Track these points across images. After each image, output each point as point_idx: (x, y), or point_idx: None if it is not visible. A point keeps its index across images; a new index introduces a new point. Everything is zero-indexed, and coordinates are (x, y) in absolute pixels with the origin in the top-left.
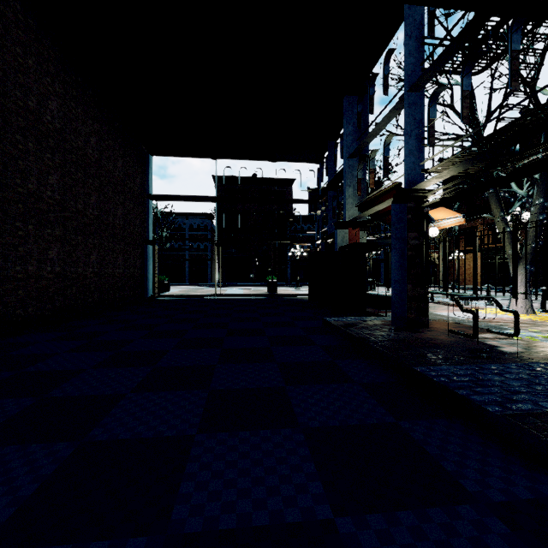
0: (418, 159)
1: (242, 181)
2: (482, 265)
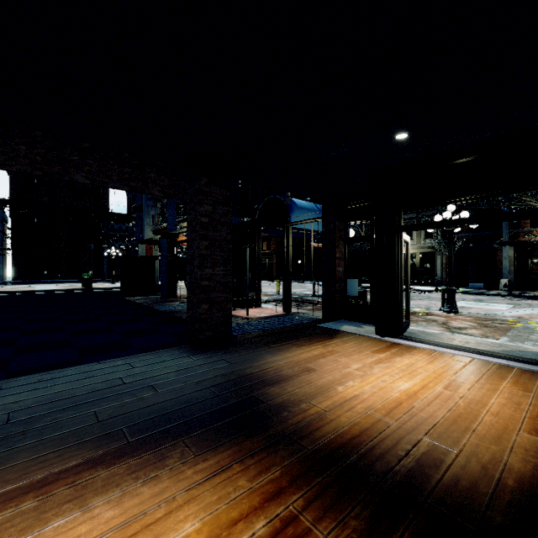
0: (174, 218)
1: None
2: None
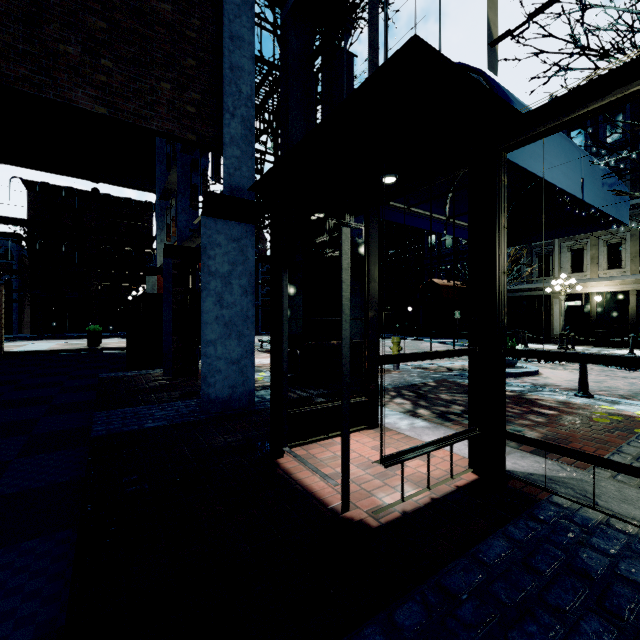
0: (192, 218)
1: (76, 195)
2: None
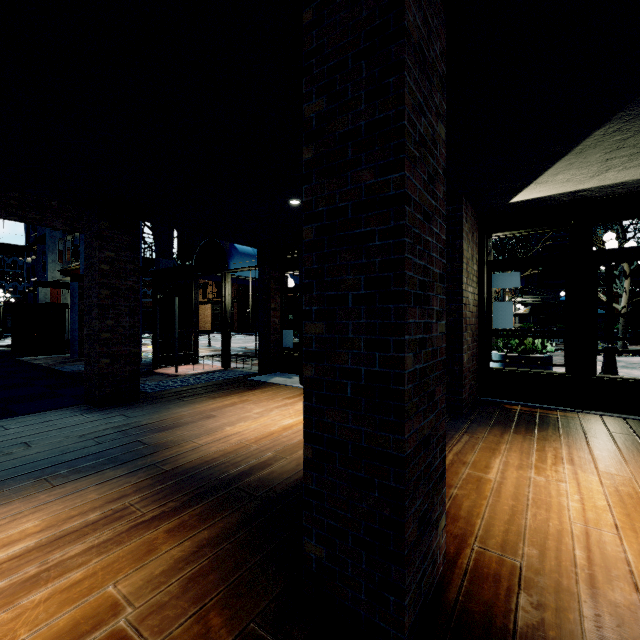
0: None
1: None
2: (212, 314)
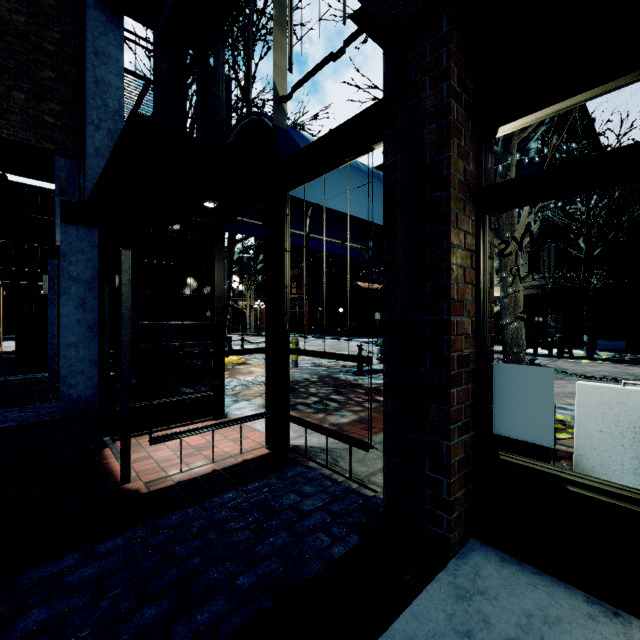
0: None
1: None
2: None
